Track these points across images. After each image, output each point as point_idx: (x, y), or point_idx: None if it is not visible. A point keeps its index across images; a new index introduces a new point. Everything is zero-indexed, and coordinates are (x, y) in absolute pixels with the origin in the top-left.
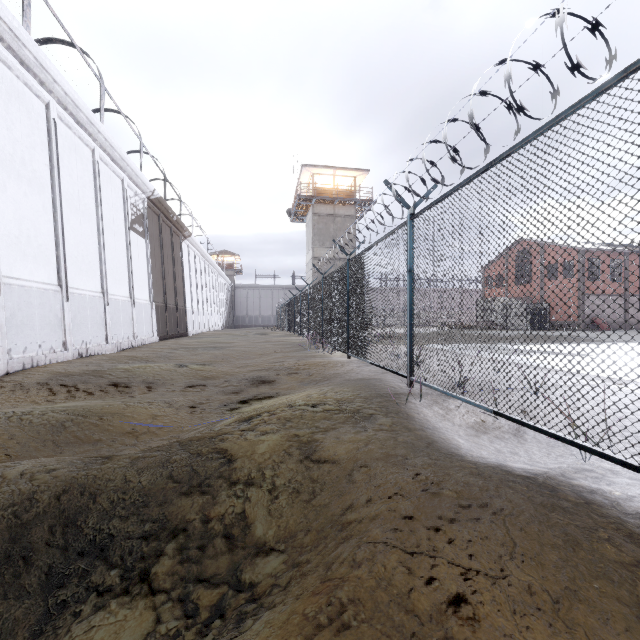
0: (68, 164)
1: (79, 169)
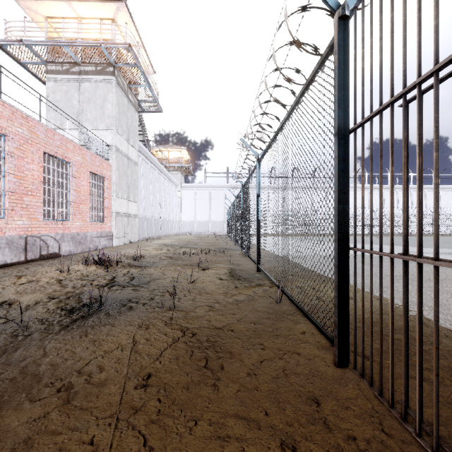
0: (443, 198)
1: (447, 197)
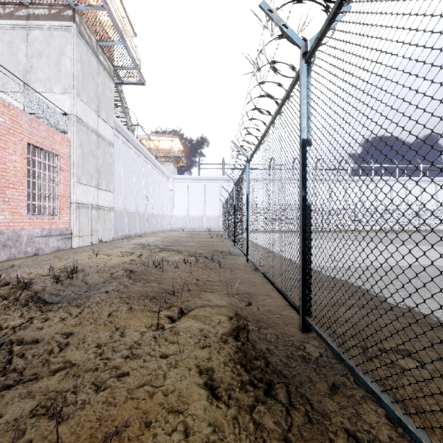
0: None
1: None
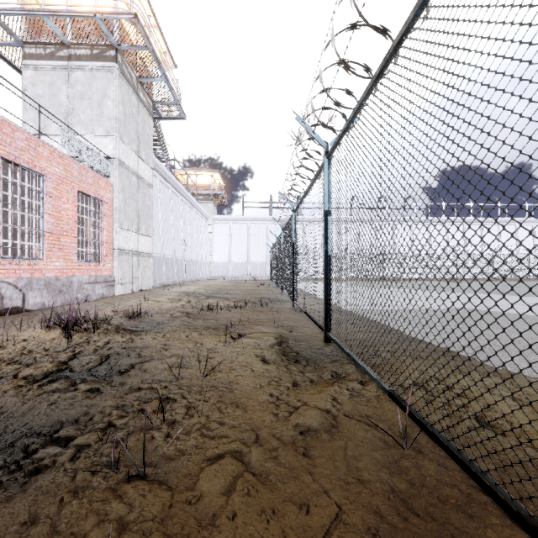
0: None
1: None
